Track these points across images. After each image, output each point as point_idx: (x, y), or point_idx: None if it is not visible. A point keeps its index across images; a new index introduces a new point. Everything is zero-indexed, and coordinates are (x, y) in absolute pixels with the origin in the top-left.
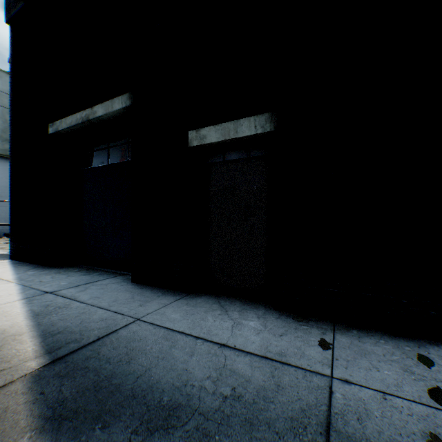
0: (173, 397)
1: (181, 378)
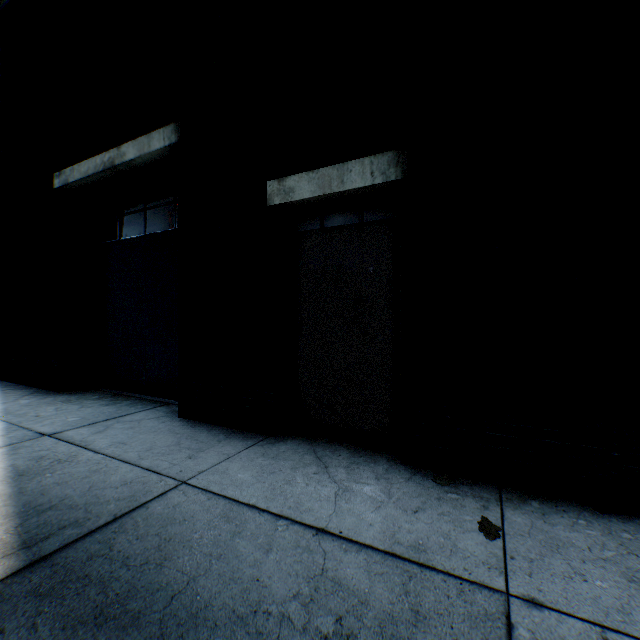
0: (231, 639)
1: (248, 597)
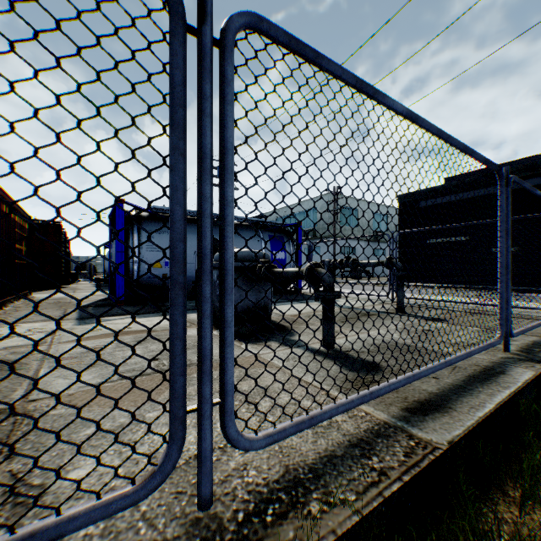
0: None
1: None
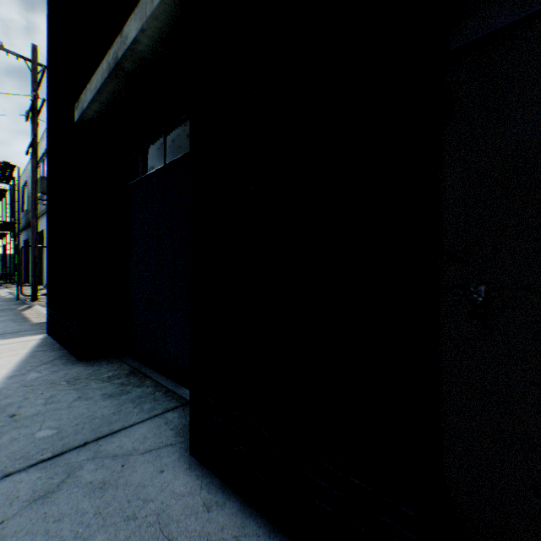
0: None
1: None
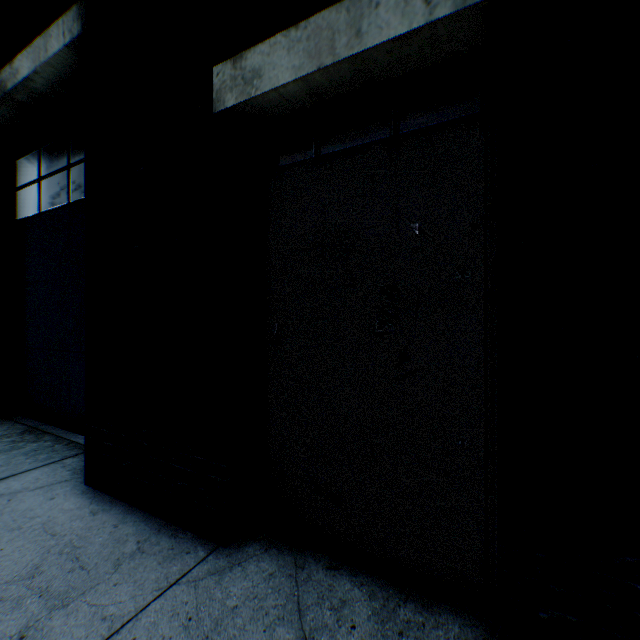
0: None
1: None
